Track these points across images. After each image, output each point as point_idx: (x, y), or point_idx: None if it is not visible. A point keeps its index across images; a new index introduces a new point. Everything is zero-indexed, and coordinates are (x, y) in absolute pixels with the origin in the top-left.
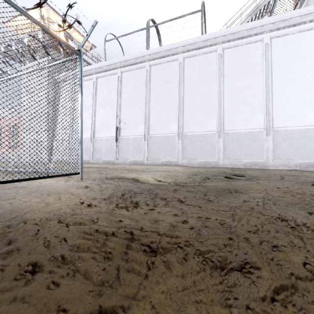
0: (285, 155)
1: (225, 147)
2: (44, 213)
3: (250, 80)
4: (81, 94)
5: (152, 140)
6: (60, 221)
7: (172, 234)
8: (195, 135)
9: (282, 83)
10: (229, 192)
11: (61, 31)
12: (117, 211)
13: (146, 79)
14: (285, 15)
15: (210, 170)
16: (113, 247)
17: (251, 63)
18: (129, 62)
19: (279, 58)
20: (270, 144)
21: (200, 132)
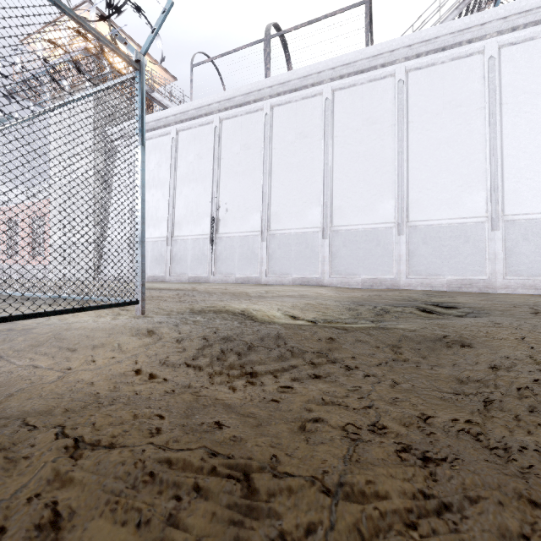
0: (529, 267)
1: (411, 253)
2: (50, 394)
3: (459, 127)
4: (143, 147)
5: (276, 240)
6: (63, 434)
7: (362, 486)
8: (353, 231)
9: (522, 131)
10: (446, 344)
11: (101, 19)
12: (210, 389)
13: (264, 130)
14: (529, 1)
15: (385, 295)
16: (195, 538)
17: (462, 95)
18: (234, 101)
19: (517, 83)
20: (499, 246)
21: (363, 225)
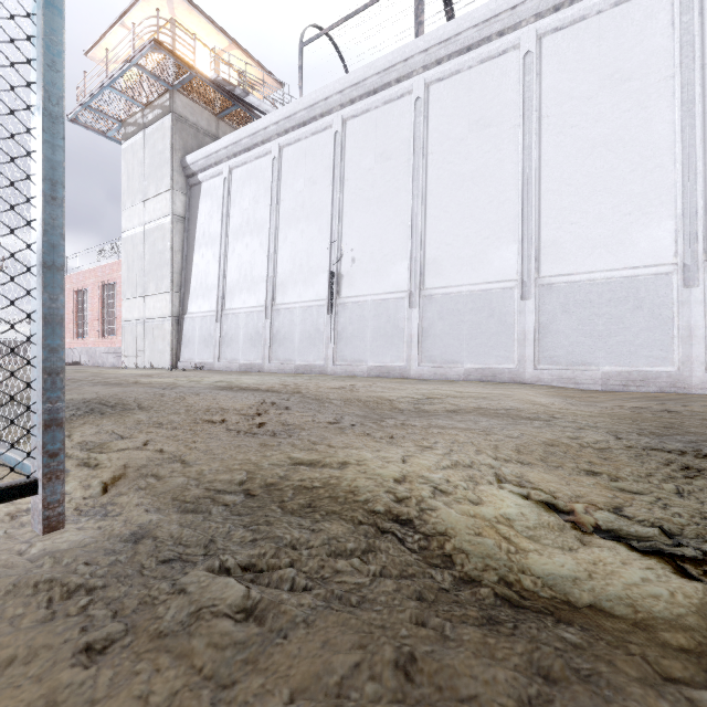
0: None
1: None
2: None
3: None
4: None
5: (435, 305)
6: None
7: None
8: (584, 283)
9: None
10: None
11: None
12: None
13: (414, 126)
14: None
15: (689, 411)
16: None
17: None
18: (364, 87)
19: None
20: None
21: (605, 272)
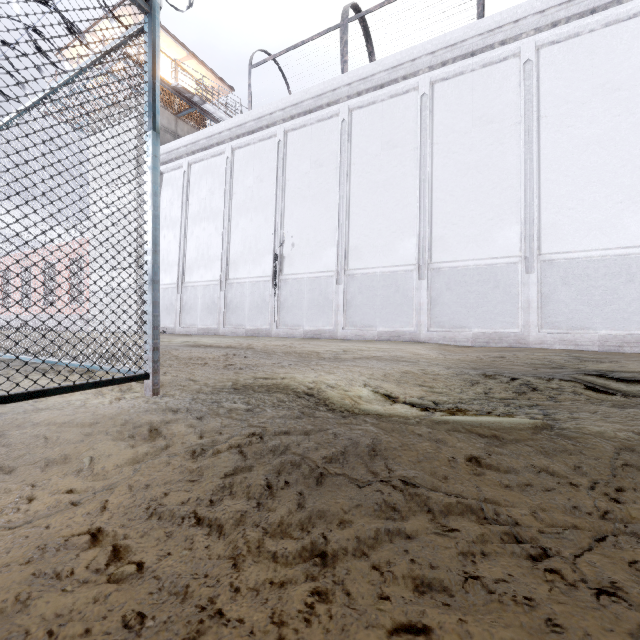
0: None
1: (545, 298)
2: None
3: (617, 120)
4: (154, 133)
5: (356, 282)
6: None
7: None
8: (461, 268)
9: None
10: None
11: None
12: (224, 625)
13: (341, 141)
14: None
15: (513, 357)
16: None
17: (621, 74)
18: (302, 107)
19: None
20: None
21: (475, 261)
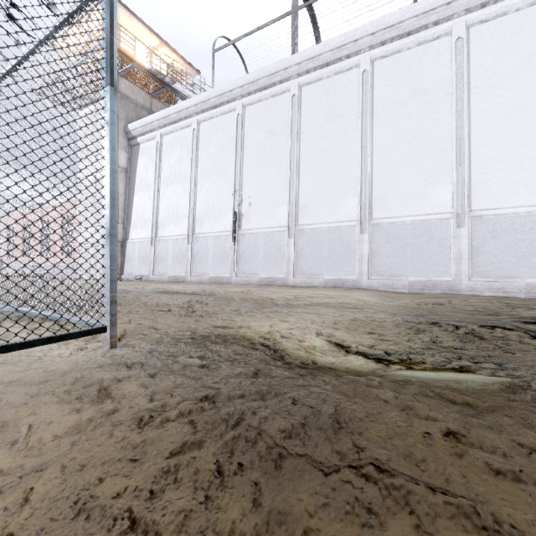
0: None
1: (475, 250)
2: None
3: None
4: (112, 89)
5: (305, 236)
6: None
7: None
8: (398, 224)
9: None
10: None
11: None
12: None
13: (292, 113)
14: None
15: (449, 304)
16: None
17: None
18: (258, 84)
19: None
20: None
21: (411, 217)
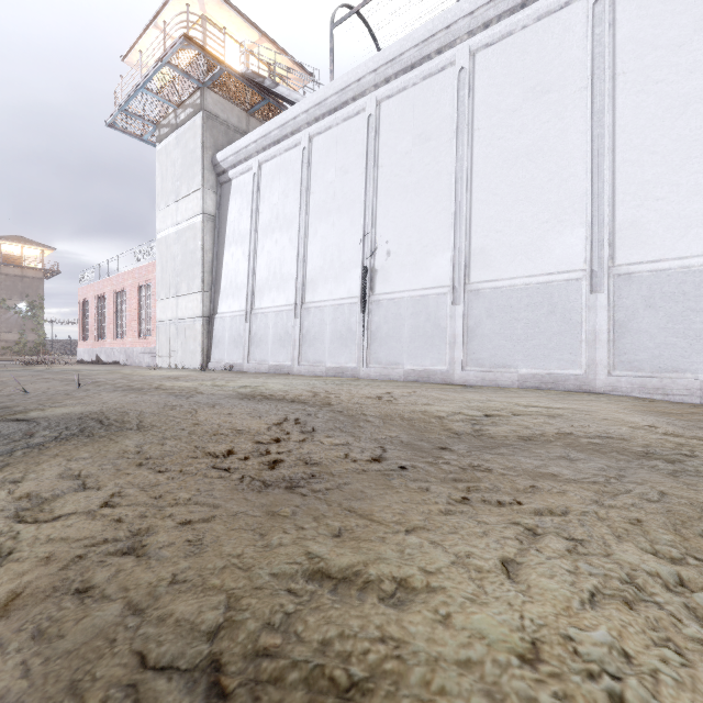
0: None
1: None
2: None
3: None
4: None
5: (482, 301)
6: None
7: None
8: (675, 272)
9: None
10: None
11: None
12: None
13: (458, 100)
14: None
15: None
16: None
17: None
18: (401, 62)
19: None
20: None
21: None
